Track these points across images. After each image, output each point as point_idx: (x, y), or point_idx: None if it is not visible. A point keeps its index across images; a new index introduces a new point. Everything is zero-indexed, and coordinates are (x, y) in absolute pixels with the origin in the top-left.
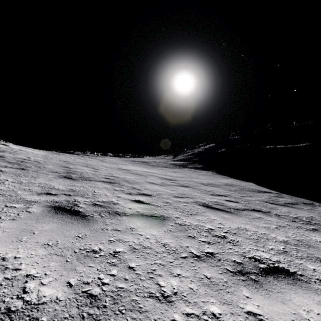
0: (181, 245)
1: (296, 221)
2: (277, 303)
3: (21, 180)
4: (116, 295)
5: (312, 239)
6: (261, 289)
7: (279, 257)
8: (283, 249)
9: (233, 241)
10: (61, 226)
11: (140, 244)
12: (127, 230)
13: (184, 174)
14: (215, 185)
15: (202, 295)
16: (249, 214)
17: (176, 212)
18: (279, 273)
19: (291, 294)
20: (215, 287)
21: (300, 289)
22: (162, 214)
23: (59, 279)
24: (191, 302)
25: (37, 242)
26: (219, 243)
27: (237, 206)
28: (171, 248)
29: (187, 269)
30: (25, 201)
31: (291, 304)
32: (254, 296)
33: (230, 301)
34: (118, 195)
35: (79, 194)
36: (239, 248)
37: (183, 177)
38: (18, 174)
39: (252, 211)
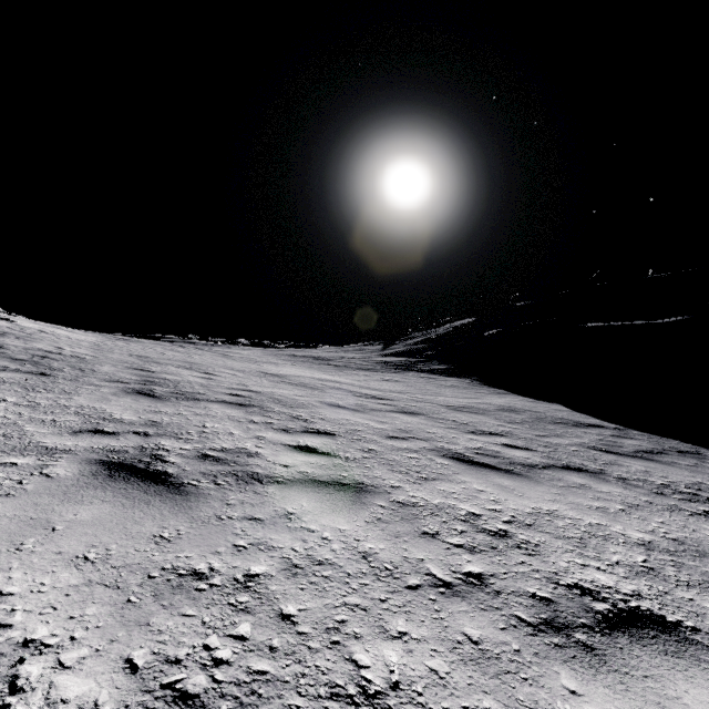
0: (407, 555)
1: (666, 495)
2: (647, 708)
3: (37, 401)
4: (246, 693)
5: (708, 537)
6: (603, 670)
7: (638, 584)
8: (643, 562)
9: (528, 544)
10: (122, 512)
11: (308, 553)
12: (277, 520)
13: (408, 386)
14: (478, 410)
15: (462, 690)
16: (558, 478)
17: (393, 474)
18: (641, 624)
19: (677, 682)
20: (493, 665)
21: (696, 667)
22: (359, 479)
23: (107, 652)
24: (435, 708)
25: (60, 551)
26: (496, 550)
27: (530, 460)
28: (383, 563)
29: (423, 619)
30: (40, 449)
31: (681, 708)
32: (588, 688)
33: (533, 704)
34: (259, 434)
35: (169, 433)
36: (543, 562)
37: (406, 392)
38: (31, 385)
39: (563, 470)
